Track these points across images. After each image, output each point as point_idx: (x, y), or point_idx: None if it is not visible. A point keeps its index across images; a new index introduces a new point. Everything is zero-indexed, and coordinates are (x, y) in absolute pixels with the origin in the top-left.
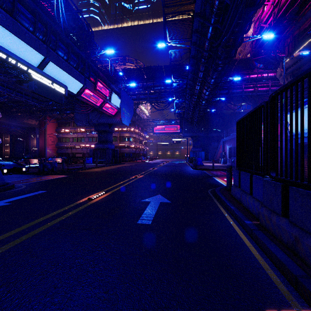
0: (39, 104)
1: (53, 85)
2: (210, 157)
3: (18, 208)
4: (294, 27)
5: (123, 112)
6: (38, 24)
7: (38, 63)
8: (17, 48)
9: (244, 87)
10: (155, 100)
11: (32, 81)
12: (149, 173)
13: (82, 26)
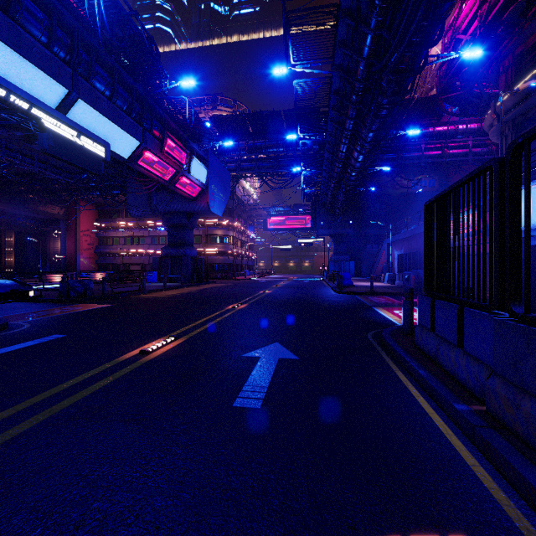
0: (63, 177)
1: (83, 141)
2: (365, 271)
3: (3, 372)
4: (517, 40)
5: (212, 191)
6: (57, 31)
7: (57, 102)
8: (17, 73)
9: (424, 149)
10: (268, 171)
11: (43, 132)
12: (258, 300)
13: (137, 35)
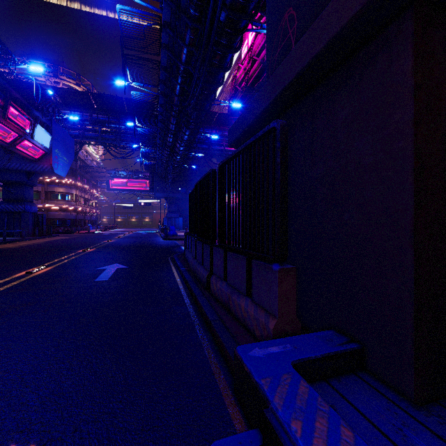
0: None
1: None
2: None
3: None
4: None
5: (56, 155)
6: None
7: None
8: None
9: (225, 145)
10: (111, 143)
11: None
12: (104, 246)
13: None
